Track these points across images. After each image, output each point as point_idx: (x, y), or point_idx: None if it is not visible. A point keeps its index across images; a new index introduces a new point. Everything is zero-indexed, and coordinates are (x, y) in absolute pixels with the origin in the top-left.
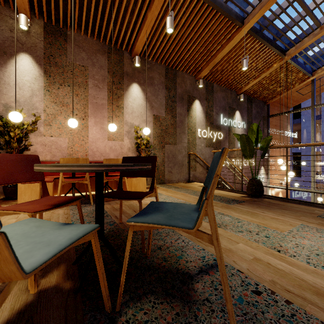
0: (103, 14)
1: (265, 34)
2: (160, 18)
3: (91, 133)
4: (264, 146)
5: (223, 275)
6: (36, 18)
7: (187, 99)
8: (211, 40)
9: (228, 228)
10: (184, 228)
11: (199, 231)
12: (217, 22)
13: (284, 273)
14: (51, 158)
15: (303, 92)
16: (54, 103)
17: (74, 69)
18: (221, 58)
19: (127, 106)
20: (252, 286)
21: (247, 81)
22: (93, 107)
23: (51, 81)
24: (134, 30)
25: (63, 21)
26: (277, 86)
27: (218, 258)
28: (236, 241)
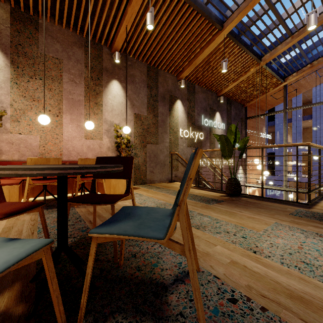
0: (79, 4)
1: (243, 39)
2: (141, 14)
3: (66, 131)
4: (241, 147)
5: (196, 290)
6: (1, 1)
7: (169, 99)
8: (193, 41)
9: (206, 230)
10: (154, 239)
11: (171, 240)
12: (198, 23)
13: (259, 276)
14: (19, 158)
15: (276, 96)
16: (23, 97)
17: (47, 61)
18: (202, 60)
19: (106, 103)
20: (228, 293)
21: (227, 83)
22: (69, 103)
23: (19, 72)
24: (113, 24)
25: (33, 8)
26: (253, 90)
27: (190, 272)
28: (214, 243)
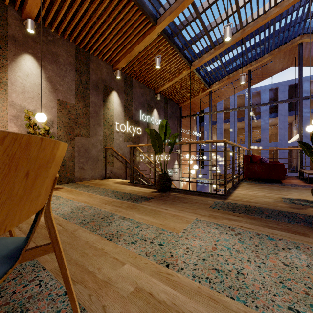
0: None
1: (176, 41)
2: None
3: None
4: (172, 142)
5: None
6: None
7: (103, 88)
8: (127, 31)
9: (121, 240)
10: None
11: None
12: (131, 11)
13: (164, 309)
14: None
15: (204, 100)
16: None
17: None
18: (138, 54)
19: (14, 82)
20: None
21: (163, 82)
22: None
23: None
24: None
25: None
26: (186, 92)
27: None
28: (123, 260)
